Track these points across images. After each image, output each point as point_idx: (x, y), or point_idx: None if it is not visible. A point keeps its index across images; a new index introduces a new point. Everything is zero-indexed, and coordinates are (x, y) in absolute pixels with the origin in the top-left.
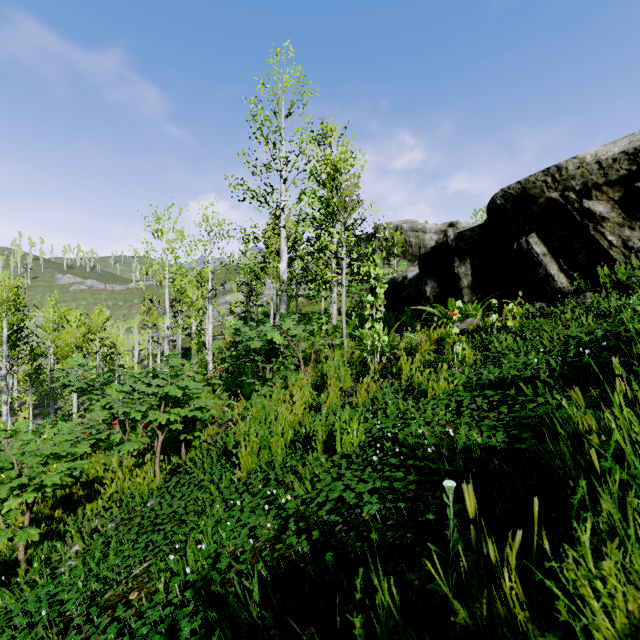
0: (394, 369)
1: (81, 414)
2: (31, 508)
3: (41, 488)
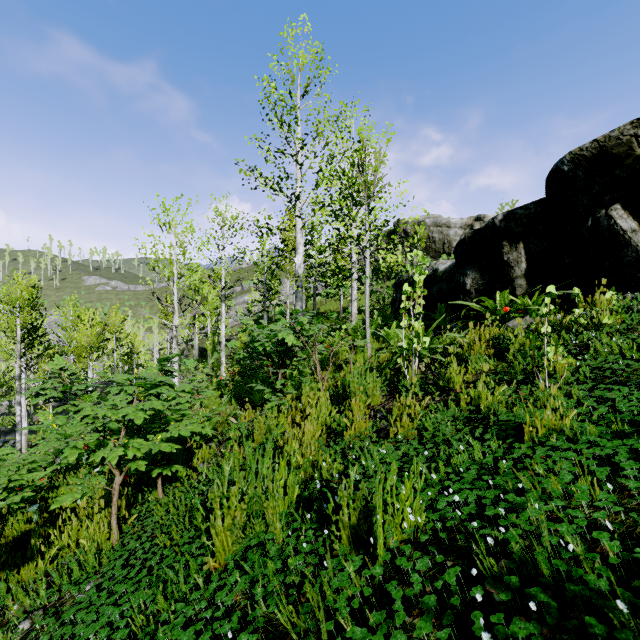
0: (441, 381)
1: None
2: None
3: None
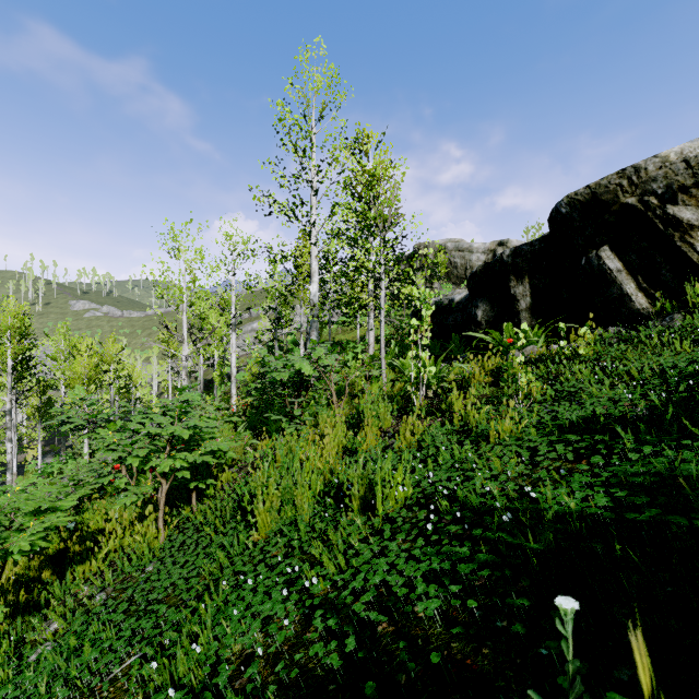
0: (443, 405)
1: (93, 452)
2: None
3: (8, 554)
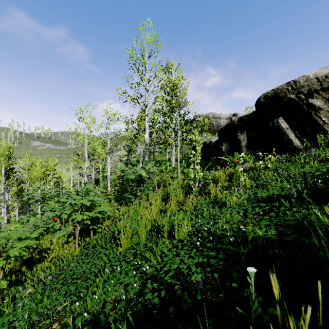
0: (206, 190)
1: (42, 213)
2: (4, 268)
3: (8, 258)
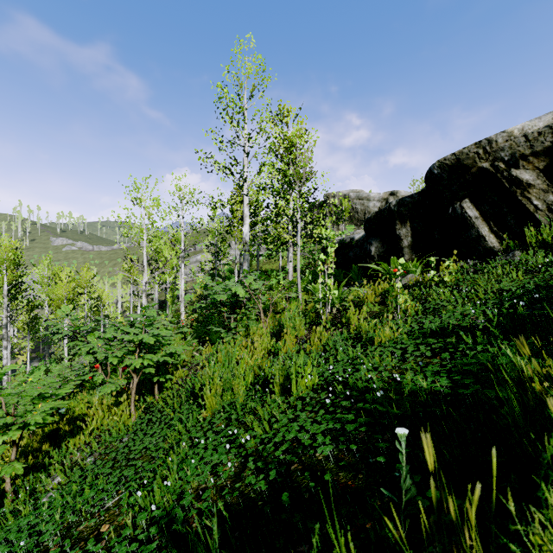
0: (343, 319)
1: (71, 358)
2: (17, 444)
3: (25, 426)
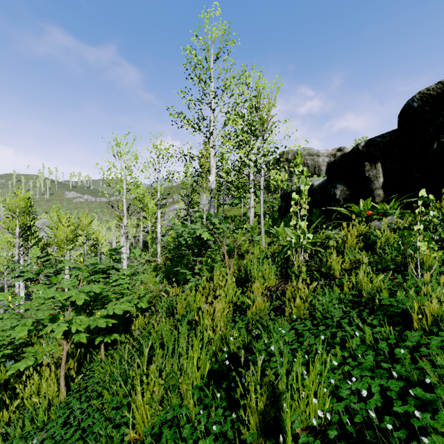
0: (323, 268)
1: None
2: None
3: None
